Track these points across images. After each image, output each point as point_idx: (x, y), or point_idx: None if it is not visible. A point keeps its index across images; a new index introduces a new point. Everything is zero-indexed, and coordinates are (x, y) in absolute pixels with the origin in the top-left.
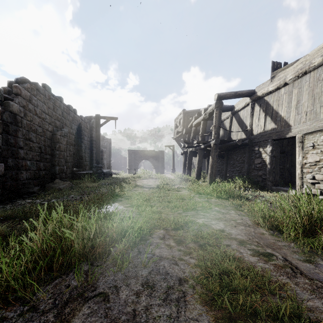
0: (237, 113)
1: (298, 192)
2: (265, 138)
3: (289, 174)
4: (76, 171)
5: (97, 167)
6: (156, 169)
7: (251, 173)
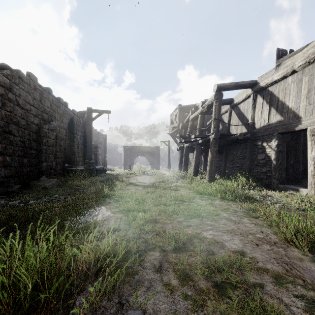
0: (237, 106)
1: (311, 191)
2: (269, 132)
3: (293, 170)
4: (68, 167)
5: (89, 163)
6: (151, 165)
7: (253, 169)
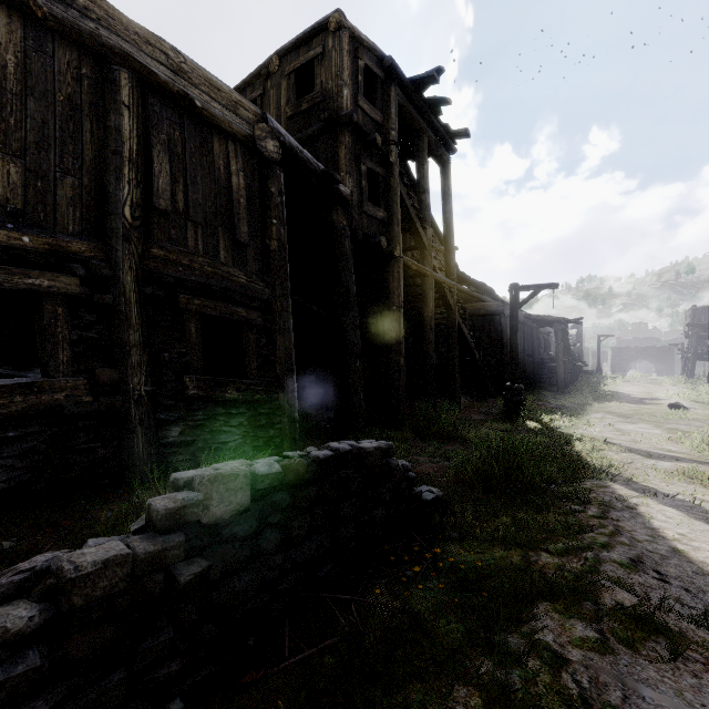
0: None
1: None
2: None
3: None
4: None
5: (599, 368)
6: (657, 373)
7: None
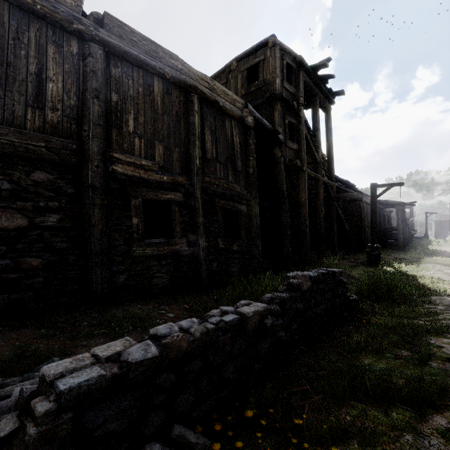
0: None
1: None
2: None
3: None
4: None
5: (426, 235)
6: None
7: None
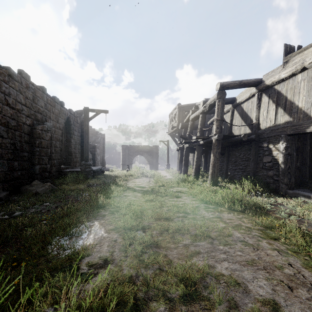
0: (240, 105)
1: None
2: (276, 133)
3: (300, 173)
4: (65, 168)
5: (85, 165)
6: (150, 165)
7: (258, 172)
